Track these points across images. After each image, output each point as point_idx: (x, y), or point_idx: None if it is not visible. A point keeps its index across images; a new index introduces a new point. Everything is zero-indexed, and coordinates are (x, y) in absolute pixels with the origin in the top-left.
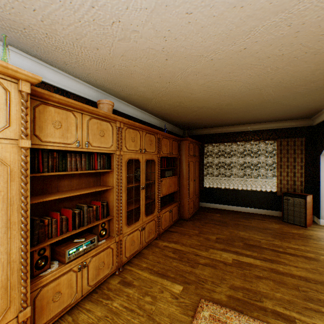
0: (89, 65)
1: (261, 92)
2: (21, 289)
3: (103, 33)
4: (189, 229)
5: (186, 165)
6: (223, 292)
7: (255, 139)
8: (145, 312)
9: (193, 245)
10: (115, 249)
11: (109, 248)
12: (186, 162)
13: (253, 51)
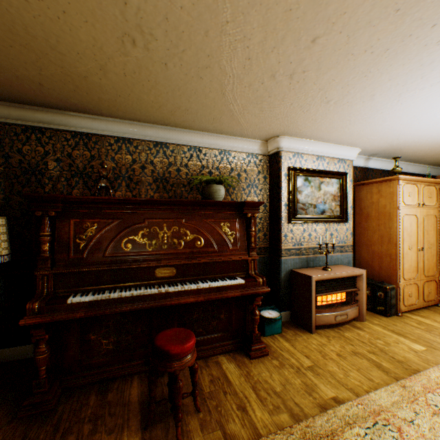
0: None
1: None
2: (437, 267)
3: None
4: None
5: None
6: None
7: None
8: None
9: None
10: None
11: None
12: None
13: None
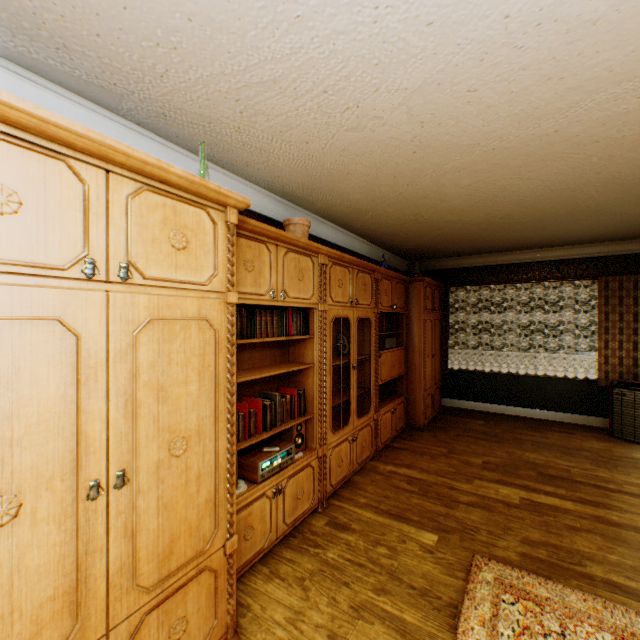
0: (284, 165)
1: (575, 194)
2: (227, 507)
3: (325, 122)
4: (428, 445)
5: (420, 327)
6: (510, 548)
7: (554, 278)
8: (382, 568)
9: (441, 472)
10: (317, 469)
11: (309, 467)
12: (419, 322)
13: (569, 134)
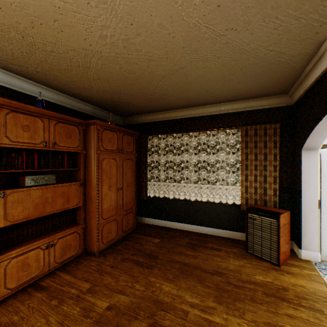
0: None
1: None
2: None
3: None
4: (78, 280)
5: (94, 165)
6: None
7: (214, 128)
8: None
9: None
10: None
11: None
12: (94, 160)
13: None
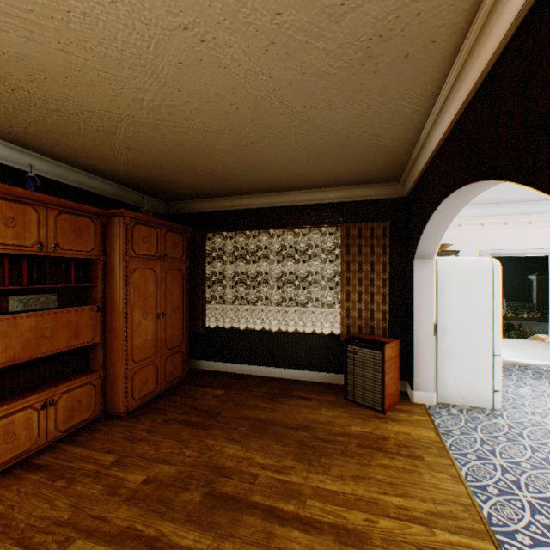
0: None
1: (218, 55)
2: None
3: None
4: (96, 452)
5: (121, 278)
6: None
7: (305, 225)
8: None
9: (36, 527)
10: None
11: None
12: (119, 272)
13: None
